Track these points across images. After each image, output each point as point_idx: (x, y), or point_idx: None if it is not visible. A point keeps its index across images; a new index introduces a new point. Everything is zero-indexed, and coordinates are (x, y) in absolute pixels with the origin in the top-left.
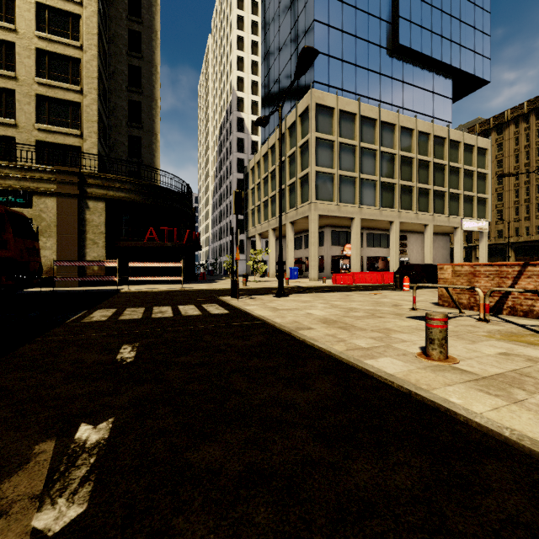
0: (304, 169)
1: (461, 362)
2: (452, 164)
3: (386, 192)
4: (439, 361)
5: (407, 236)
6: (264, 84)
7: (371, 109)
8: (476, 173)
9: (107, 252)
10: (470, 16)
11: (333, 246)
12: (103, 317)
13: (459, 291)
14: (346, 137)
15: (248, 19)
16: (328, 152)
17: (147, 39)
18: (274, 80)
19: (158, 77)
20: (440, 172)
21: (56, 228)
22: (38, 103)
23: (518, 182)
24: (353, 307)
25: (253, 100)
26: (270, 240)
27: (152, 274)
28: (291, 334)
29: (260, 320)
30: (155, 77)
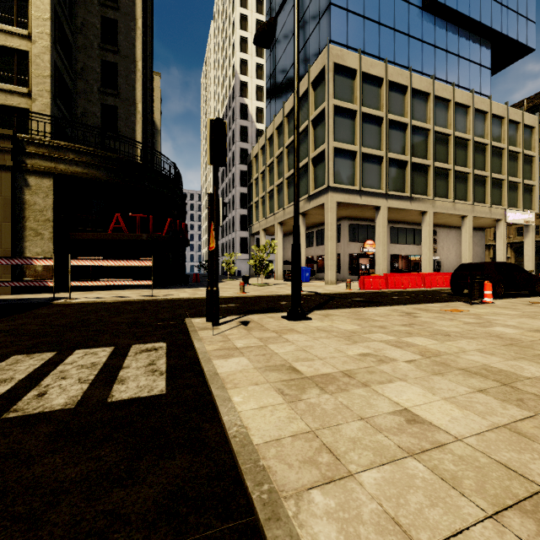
0: (318, 147)
1: None
2: (495, 144)
3: (417, 176)
4: None
5: (437, 230)
6: (270, 59)
7: (401, 73)
8: (521, 155)
9: (57, 246)
10: None
11: (351, 242)
12: None
13: None
14: (370, 107)
15: None
16: (349, 124)
17: None
18: (281, 52)
19: (139, 34)
20: (480, 153)
21: None
22: None
23: None
24: (493, 368)
25: (257, 85)
26: (277, 236)
27: (126, 275)
28: None
29: (240, 491)
30: (135, 33)
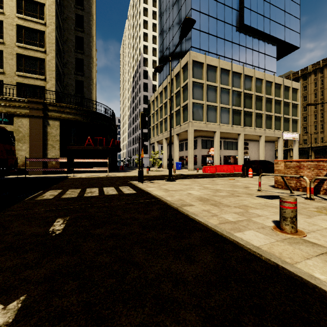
0: (185, 101)
1: (308, 235)
2: (276, 98)
3: (235, 115)
4: (291, 234)
5: (248, 143)
6: (160, 49)
7: (227, 63)
8: (291, 103)
9: (61, 152)
10: (287, 7)
11: (202, 149)
12: (51, 196)
13: (289, 178)
14: (211, 81)
15: (150, 10)
16: (200, 90)
17: (87, 20)
18: (166, 46)
19: (94, 44)
20: (269, 103)
21: (28, 137)
22: (18, 59)
23: (316, 109)
24: (218, 189)
25: (153, 59)
26: (164, 145)
27: (90, 166)
28: (178, 210)
29: (157, 198)
30: (92, 43)
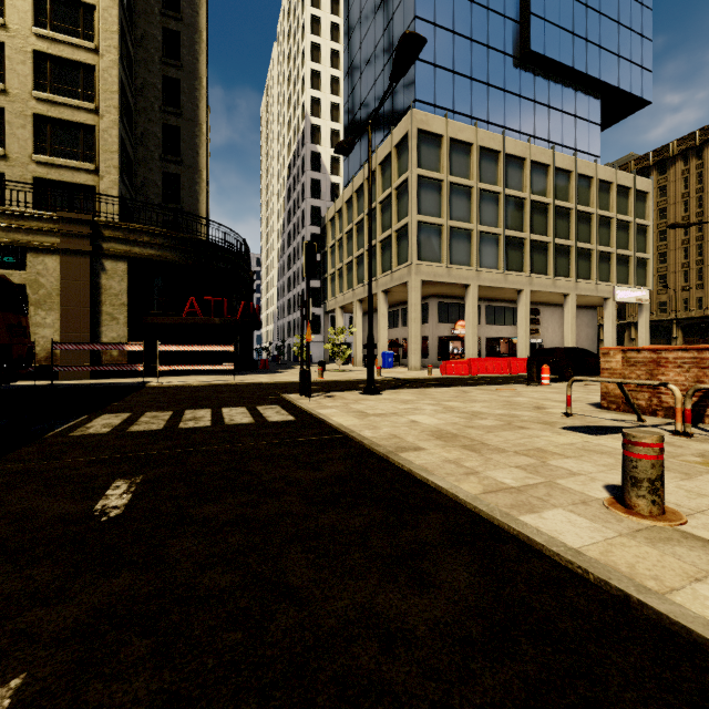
0: (402, 219)
1: (691, 520)
2: (601, 213)
3: (512, 250)
4: (652, 519)
5: (540, 309)
6: (348, 106)
7: (493, 137)
8: (633, 224)
9: (131, 331)
10: (625, 13)
11: (440, 323)
12: (104, 428)
13: (634, 388)
14: (459, 175)
15: (325, 21)
16: (435, 195)
17: (189, 41)
18: (361, 100)
19: (204, 94)
20: (584, 223)
21: (59, 298)
22: (36, 126)
23: (687, 237)
24: (477, 411)
25: (332, 129)
26: (356, 315)
27: (195, 361)
28: (389, 459)
29: (341, 432)
30: (199, 93)
